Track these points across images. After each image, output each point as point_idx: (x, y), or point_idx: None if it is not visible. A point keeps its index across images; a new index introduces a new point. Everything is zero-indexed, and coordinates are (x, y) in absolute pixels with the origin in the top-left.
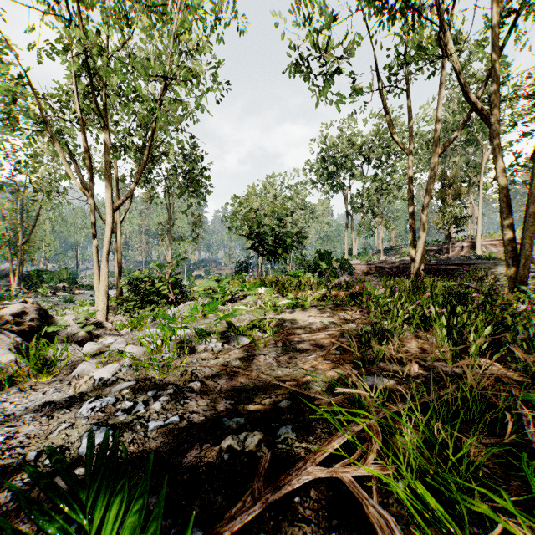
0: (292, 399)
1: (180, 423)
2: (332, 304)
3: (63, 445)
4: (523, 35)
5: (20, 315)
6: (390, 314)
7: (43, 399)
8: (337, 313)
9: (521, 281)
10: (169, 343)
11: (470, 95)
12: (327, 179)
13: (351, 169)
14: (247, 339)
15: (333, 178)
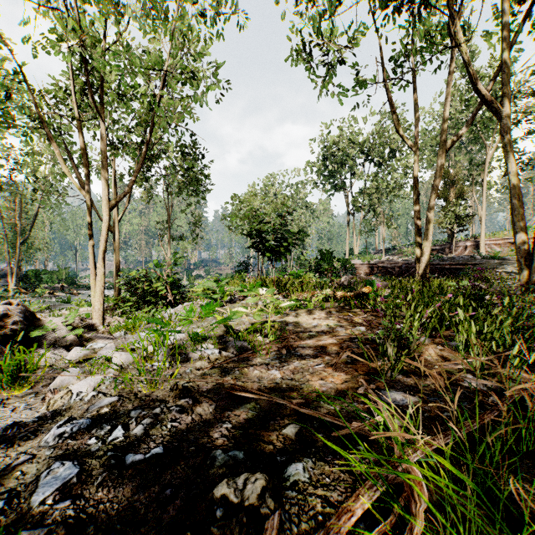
0: (301, 423)
1: (164, 456)
2: (336, 305)
3: (15, 489)
4: (534, 26)
5: (2, 318)
6: (406, 318)
7: (10, 418)
8: (343, 316)
9: (534, 281)
10: (160, 350)
11: (479, 87)
12: (328, 178)
13: (352, 168)
14: (247, 345)
15: (335, 177)
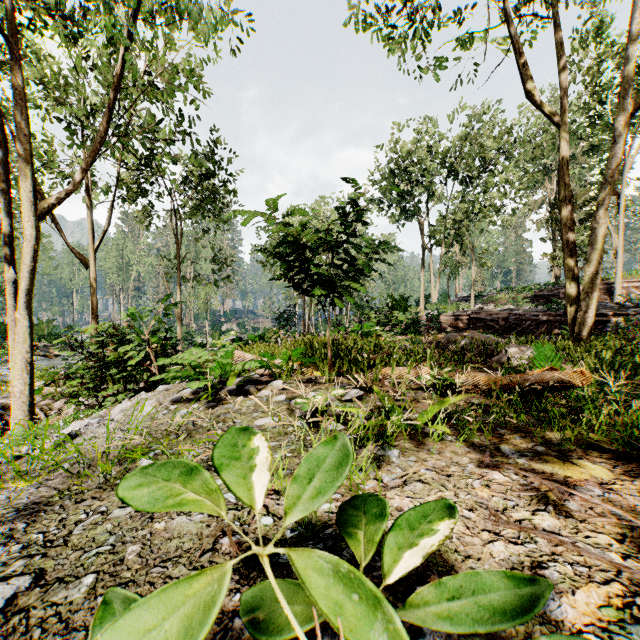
0: None
1: None
2: (482, 412)
3: None
4: None
5: None
6: None
7: None
8: (602, 504)
9: None
10: None
11: None
12: (397, 201)
13: (429, 188)
14: None
15: (405, 200)
